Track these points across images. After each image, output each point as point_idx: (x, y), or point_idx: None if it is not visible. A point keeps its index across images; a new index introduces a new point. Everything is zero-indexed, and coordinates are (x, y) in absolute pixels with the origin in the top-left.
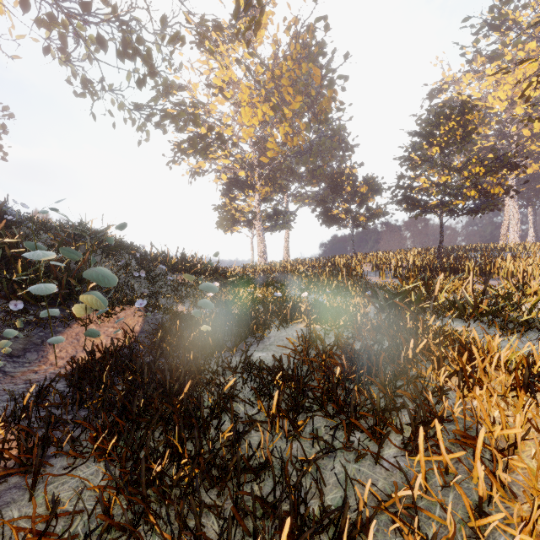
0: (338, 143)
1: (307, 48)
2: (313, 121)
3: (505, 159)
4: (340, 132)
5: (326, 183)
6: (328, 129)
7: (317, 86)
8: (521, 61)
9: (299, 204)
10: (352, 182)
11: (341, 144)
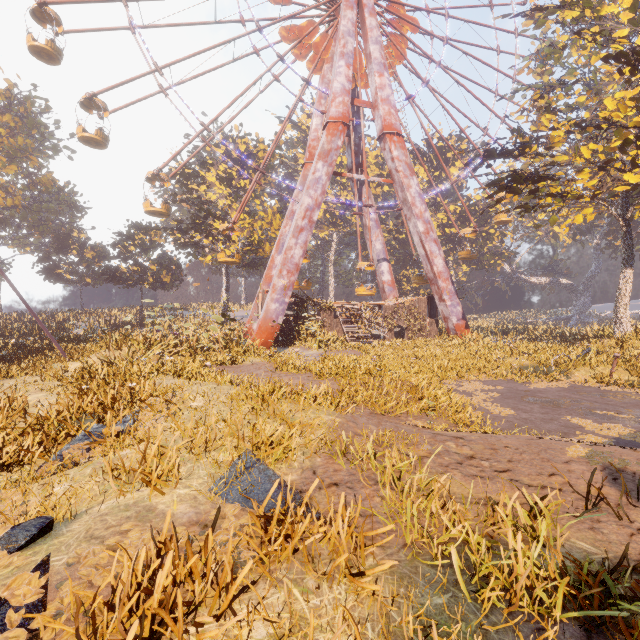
0: (67, 203)
1: (26, 111)
2: (32, 188)
3: (174, 262)
4: (65, 201)
5: (53, 239)
6: (53, 193)
7: (40, 145)
8: (156, 226)
9: (18, 248)
10: (81, 244)
11: (70, 205)
